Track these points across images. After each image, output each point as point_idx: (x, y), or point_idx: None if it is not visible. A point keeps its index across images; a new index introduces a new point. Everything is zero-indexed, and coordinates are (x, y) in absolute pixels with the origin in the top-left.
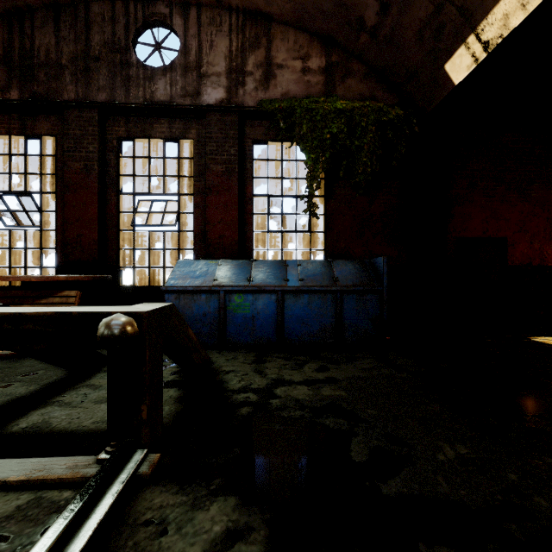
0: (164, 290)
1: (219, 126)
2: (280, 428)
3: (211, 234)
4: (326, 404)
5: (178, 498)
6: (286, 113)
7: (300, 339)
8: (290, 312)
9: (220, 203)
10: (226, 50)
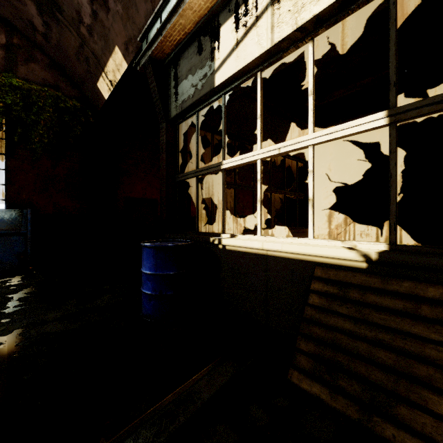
0: None
1: None
2: None
3: None
4: None
5: None
6: None
7: None
8: None
9: None
10: None
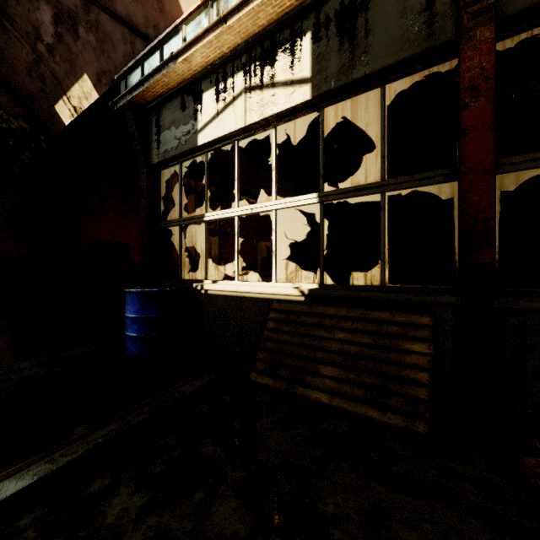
0: None
1: None
2: None
3: None
4: None
5: None
6: None
7: None
8: None
9: None
10: None
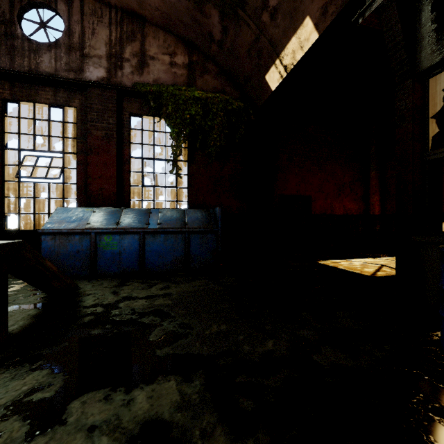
0: (40, 232)
1: (99, 99)
2: (109, 327)
3: (92, 186)
4: (152, 310)
5: (2, 375)
6: (156, 95)
7: (158, 268)
8: (150, 248)
9: (100, 162)
10: (106, 38)
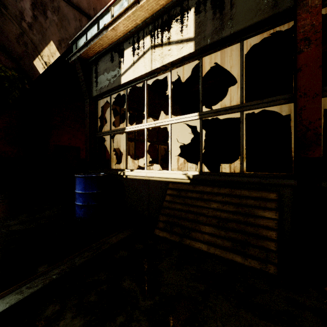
0: None
1: None
2: None
3: None
4: None
5: None
6: None
7: None
8: None
9: None
10: None
